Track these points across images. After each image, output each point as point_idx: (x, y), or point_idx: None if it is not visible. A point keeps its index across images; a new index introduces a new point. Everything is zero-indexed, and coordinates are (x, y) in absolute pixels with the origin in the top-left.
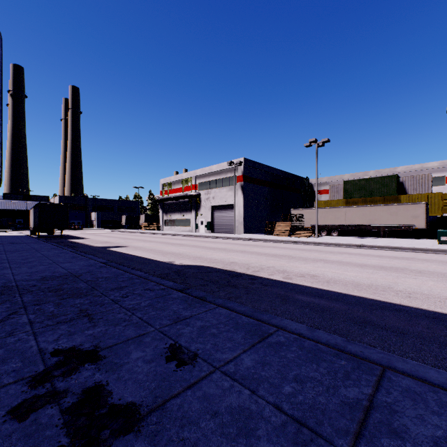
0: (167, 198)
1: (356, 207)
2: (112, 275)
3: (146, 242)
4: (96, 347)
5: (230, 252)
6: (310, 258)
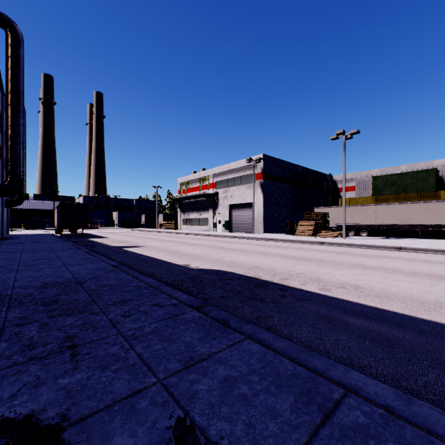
0: (185, 197)
1: (388, 204)
2: (119, 282)
3: (163, 241)
4: (63, 418)
5: (250, 254)
6: (344, 262)
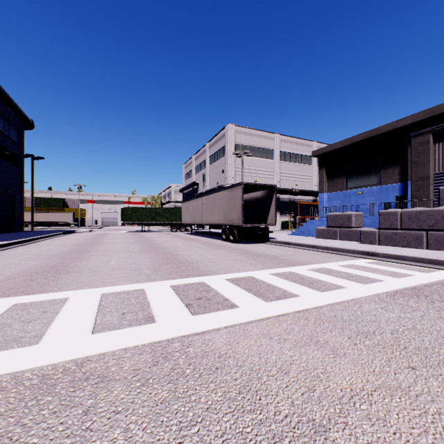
0: None
1: (43, 212)
2: None
3: None
4: None
5: None
6: None
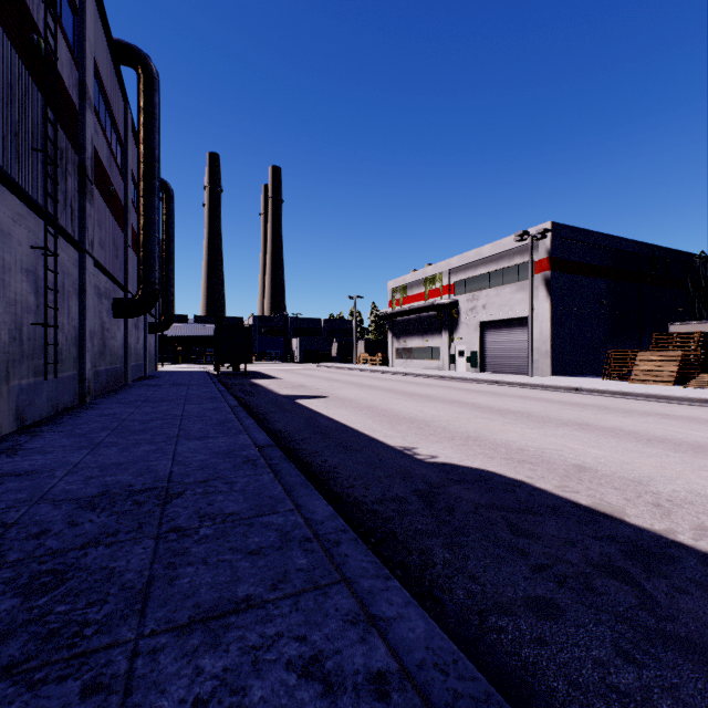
0: (400, 312)
1: None
2: (247, 507)
3: (362, 388)
4: None
5: (547, 425)
6: None
